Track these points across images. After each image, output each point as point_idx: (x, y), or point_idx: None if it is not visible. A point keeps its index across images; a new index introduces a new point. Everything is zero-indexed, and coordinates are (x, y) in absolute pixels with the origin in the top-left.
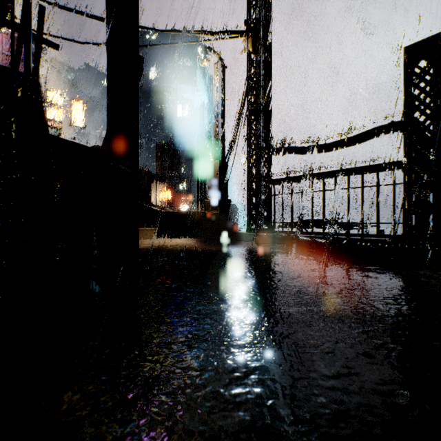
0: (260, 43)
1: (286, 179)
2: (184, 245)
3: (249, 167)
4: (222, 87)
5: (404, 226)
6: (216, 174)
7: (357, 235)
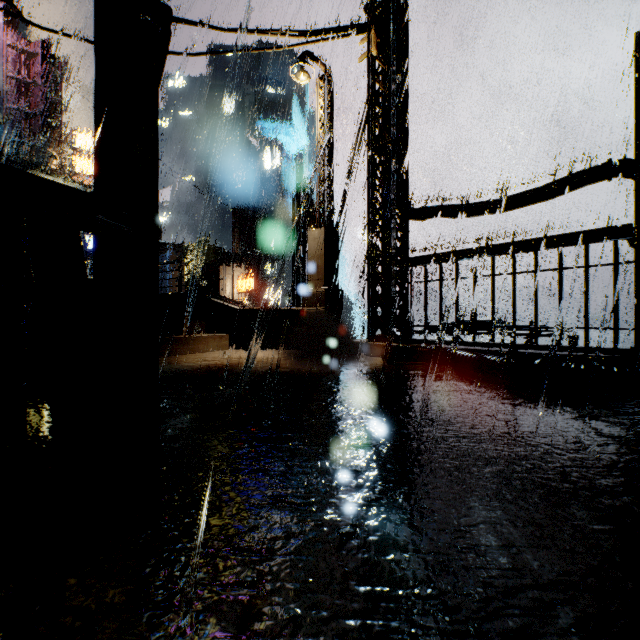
0: (390, 42)
1: (431, 257)
2: (268, 363)
3: (371, 238)
4: (329, 116)
5: (636, 334)
6: (320, 250)
7: (551, 348)
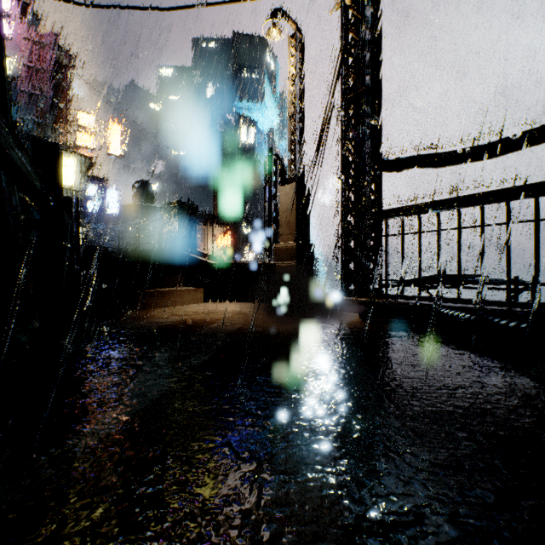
0: None
1: (410, 208)
2: (239, 319)
3: (344, 191)
4: (300, 74)
5: None
6: (292, 205)
7: None
